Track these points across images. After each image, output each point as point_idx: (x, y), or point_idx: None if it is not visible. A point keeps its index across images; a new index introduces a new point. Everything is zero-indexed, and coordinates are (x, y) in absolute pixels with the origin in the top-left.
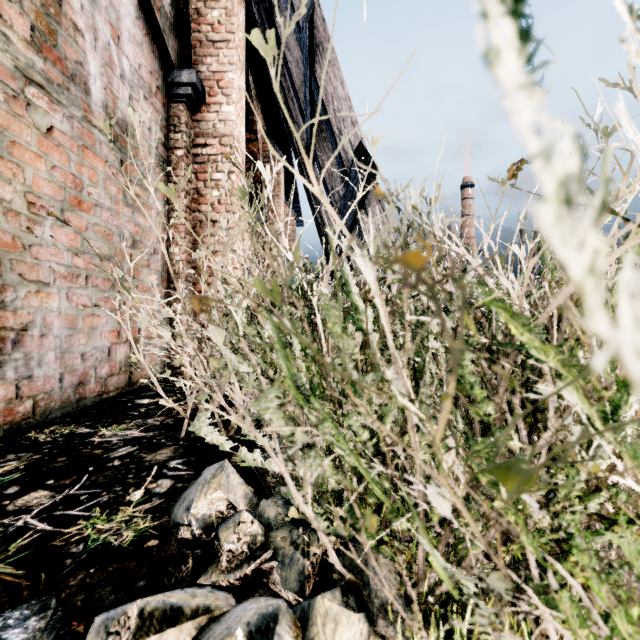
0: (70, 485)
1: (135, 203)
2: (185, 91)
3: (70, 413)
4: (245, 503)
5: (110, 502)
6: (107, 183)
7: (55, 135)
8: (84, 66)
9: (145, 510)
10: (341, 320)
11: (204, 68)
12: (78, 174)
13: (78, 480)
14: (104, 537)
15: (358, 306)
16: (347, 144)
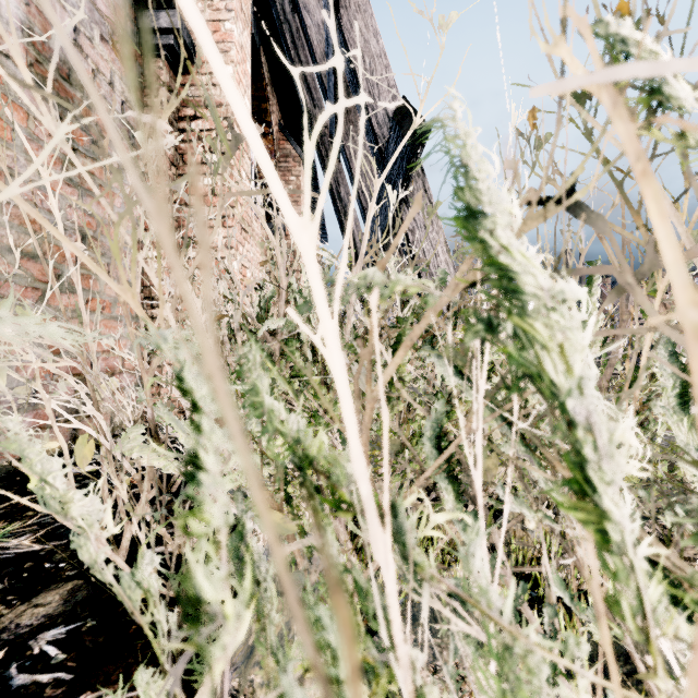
0: None
1: (85, 183)
2: (165, 40)
3: None
4: None
5: None
6: (31, 145)
7: None
8: None
9: None
10: None
11: None
12: None
13: None
14: None
15: (516, 275)
16: (382, 115)
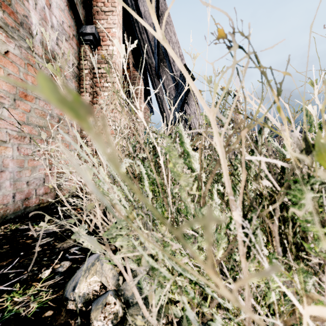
0: (5, 266)
1: None
2: (89, 38)
3: (19, 216)
4: (113, 283)
5: (27, 279)
6: None
7: (10, 56)
8: (28, 18)
9: (49, 285)
10: (181, 160)
11: (99, 26)
12: (25, 79)
13: (11, 262)
14: (16, 308)
15: (189, 152)
16: (177, 67)
